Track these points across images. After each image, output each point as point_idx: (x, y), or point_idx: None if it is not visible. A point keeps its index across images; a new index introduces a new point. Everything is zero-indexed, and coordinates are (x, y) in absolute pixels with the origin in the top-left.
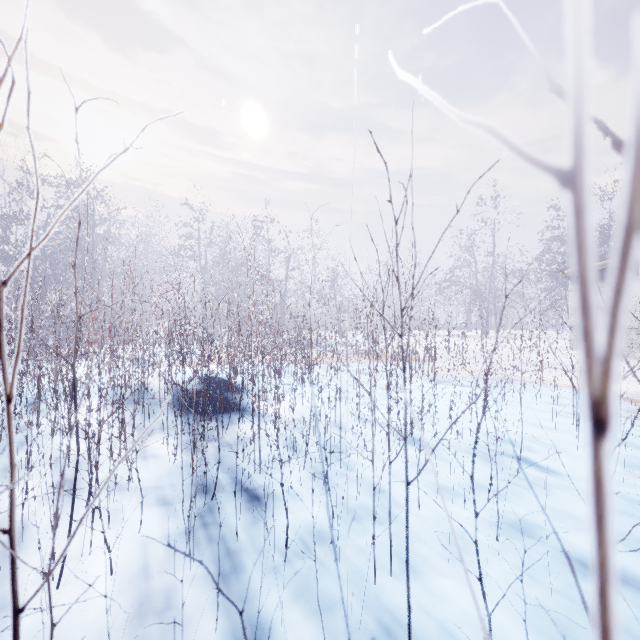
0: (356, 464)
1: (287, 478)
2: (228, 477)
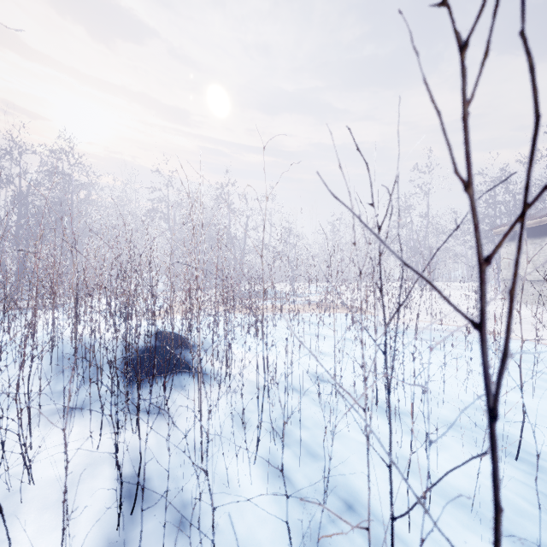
0: (318, 446)
1: (234, 471)
2: (161, 470)
